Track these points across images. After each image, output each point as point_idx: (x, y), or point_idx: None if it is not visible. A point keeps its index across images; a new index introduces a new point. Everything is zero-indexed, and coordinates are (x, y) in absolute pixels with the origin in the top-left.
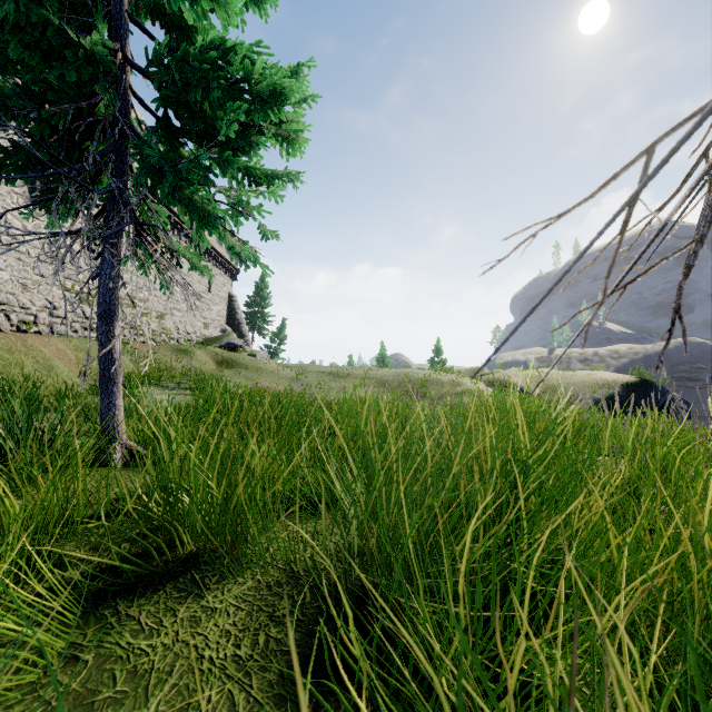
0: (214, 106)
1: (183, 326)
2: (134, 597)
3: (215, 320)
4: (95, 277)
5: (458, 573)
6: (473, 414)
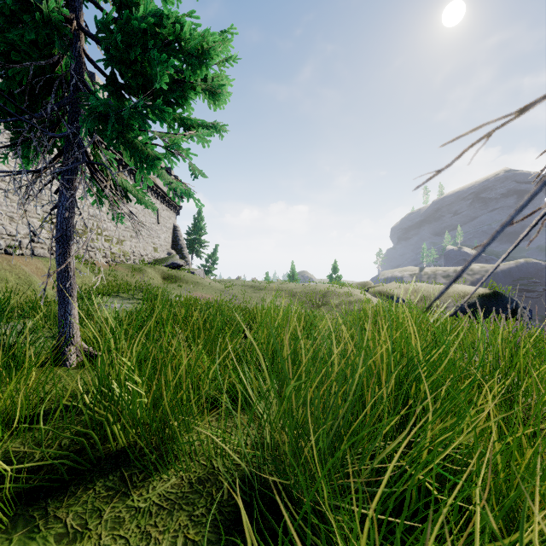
0: (151, 64)
1: (137, 250)
2: (64, 497)
3: (162, 245)
4: (54, 208)
5: (363, 474)
6: (370, 323)
